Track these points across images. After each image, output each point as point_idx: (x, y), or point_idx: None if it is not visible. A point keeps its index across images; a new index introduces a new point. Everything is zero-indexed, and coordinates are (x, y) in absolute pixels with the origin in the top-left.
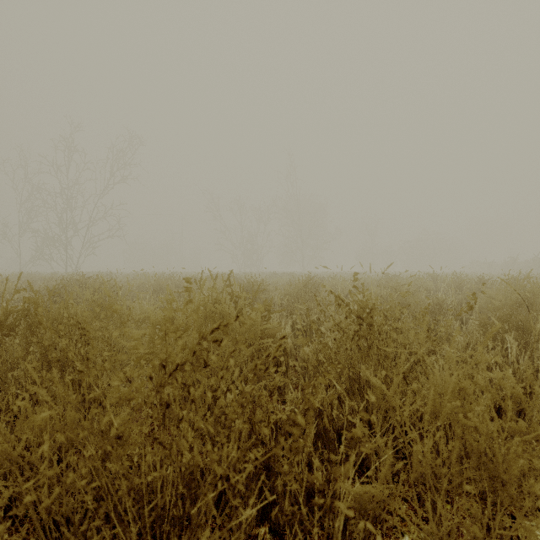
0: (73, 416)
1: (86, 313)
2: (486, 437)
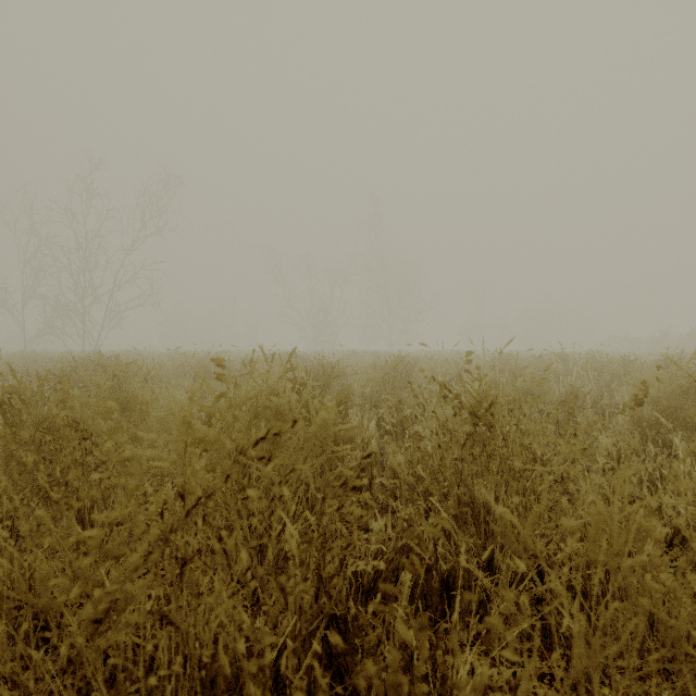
0: (47, 570)
1: (64, 413)
2: None
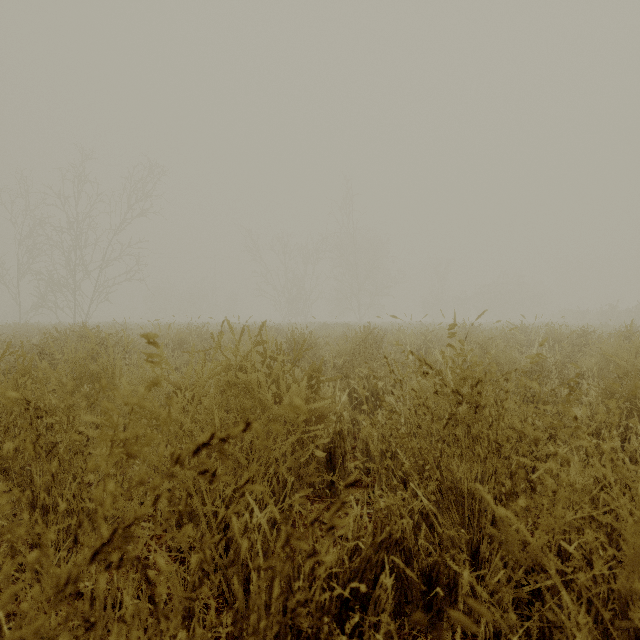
0: None
1: None
2: None
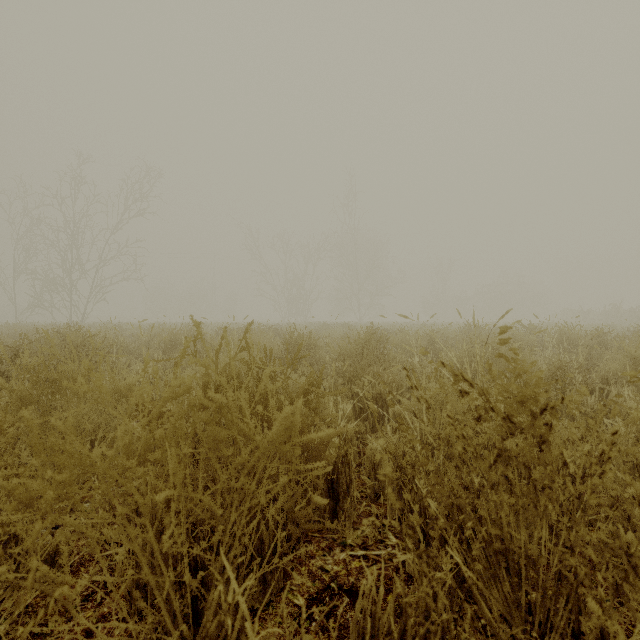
0: None
1: None
2: None
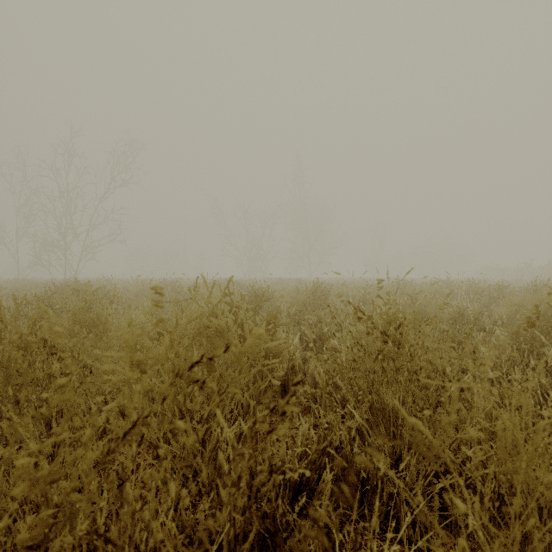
0: (1, 480)
1: (15, 337)
2: (547, 486)
